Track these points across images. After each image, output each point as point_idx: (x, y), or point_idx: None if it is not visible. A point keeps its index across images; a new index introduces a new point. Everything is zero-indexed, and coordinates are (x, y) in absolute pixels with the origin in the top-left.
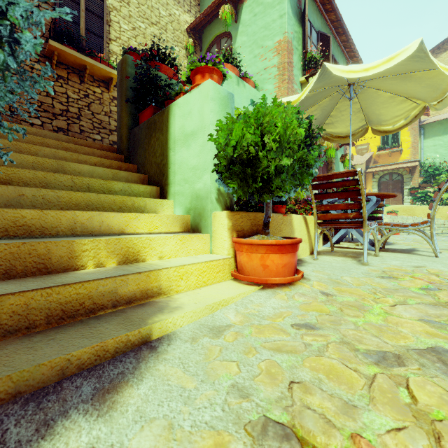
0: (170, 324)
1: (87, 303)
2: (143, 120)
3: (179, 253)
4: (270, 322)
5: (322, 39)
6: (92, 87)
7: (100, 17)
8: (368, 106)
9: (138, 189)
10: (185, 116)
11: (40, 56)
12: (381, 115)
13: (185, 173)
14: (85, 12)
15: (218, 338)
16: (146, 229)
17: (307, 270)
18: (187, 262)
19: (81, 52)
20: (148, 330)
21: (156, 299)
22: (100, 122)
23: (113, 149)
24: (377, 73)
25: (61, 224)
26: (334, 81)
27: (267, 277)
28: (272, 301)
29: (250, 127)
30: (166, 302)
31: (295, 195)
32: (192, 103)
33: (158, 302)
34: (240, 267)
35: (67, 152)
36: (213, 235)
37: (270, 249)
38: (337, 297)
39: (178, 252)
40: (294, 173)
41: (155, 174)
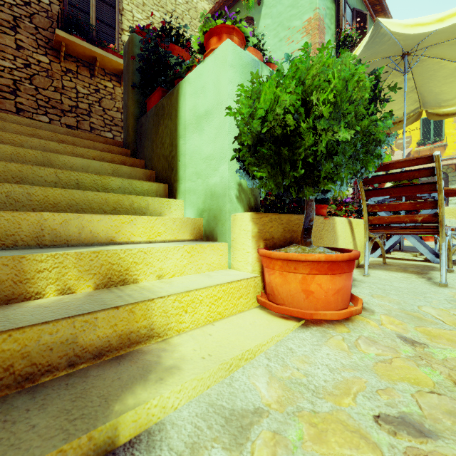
0: (155, 409)
1: (19, 365)
2: (150, 107)
3: (186, 270)
4: (332, 406)
5: (357, 17)
6: (103, 81)
7: (111, 6)
8: (425, 83)
9: (141, 186)
10: (197, 93)
11: (48, 48)
12: (441, 94)
13: (198, 166)
14: (95, 0)
15: (239, 451)
16: (145, 237)
17: (363, 294)
18: (195, 284)
19: (91, 44)
20: (109, 430)
21: (145, 345)
22: (112, 118)
23: (119, 143)
24: (445, 35)
25: (20, 230)
26: (384, 50)
27: (310, 308)
28: (324, 352)
29: (285, 92)
30: (158, 352)
31: (335, 193)
32: (205, 75)
33: (146, 352)
34: (270, 290)
35: (60, 144)
36: (233, 244)
37: (316, 268)
38: (430, 348)
39: (185, 268)
40: (354, 153)
41: (163, 169)
